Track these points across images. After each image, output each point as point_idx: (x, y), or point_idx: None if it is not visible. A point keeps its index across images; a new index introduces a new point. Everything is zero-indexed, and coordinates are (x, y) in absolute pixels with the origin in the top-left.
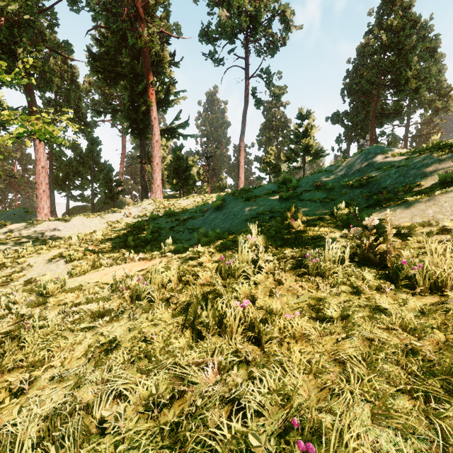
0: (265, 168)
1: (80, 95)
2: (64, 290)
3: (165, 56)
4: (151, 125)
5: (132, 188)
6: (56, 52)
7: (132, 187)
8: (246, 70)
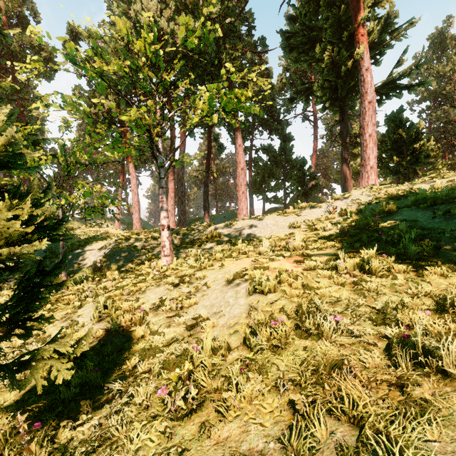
0: None
1: (273, 95)
2: None
3: None
4: (360, 82)
5: (323, 185)
6: (253, 51)
7: (322, 184)
8: None
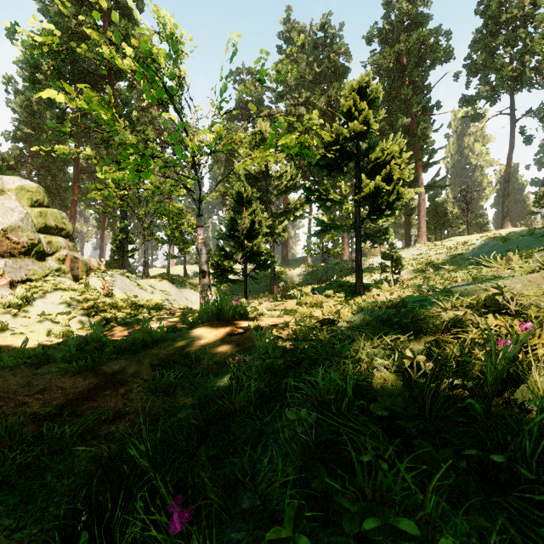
0: (537, 203)
1: None
2: (437, 271)
3: (428, 132)
4: None
5: None
6: None
7: None
8: (511, 115)
